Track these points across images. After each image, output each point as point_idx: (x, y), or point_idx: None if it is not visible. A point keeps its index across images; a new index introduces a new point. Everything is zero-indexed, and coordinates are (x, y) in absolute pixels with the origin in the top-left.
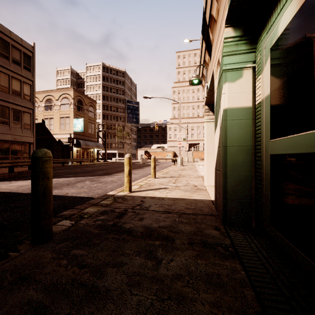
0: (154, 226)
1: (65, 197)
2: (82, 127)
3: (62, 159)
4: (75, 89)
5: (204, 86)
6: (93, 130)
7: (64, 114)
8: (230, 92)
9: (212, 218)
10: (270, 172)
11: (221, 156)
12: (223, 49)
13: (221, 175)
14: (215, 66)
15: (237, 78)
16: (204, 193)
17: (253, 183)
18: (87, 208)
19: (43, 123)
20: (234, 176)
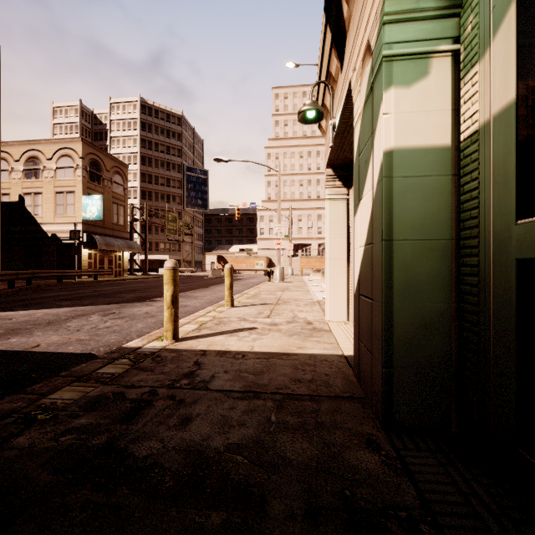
0: (216, 446)
1: (26, 356)
2: (99, 211)
3: (58, 270)
4: (86, 140)
5: (324, 130)
6: (122, 218)
7: (64, 187)
8: (399, 110)
9: (356, 409)
10: (519, 306)
11: (376, 264)
12: (384, 5)
13: (378, 309)
14: (357, 66)
15: (418, 76)
16: (328, 338)
17: (453, 329)
18: (59, 390)
19: (21, 203)
20: (409, 312)
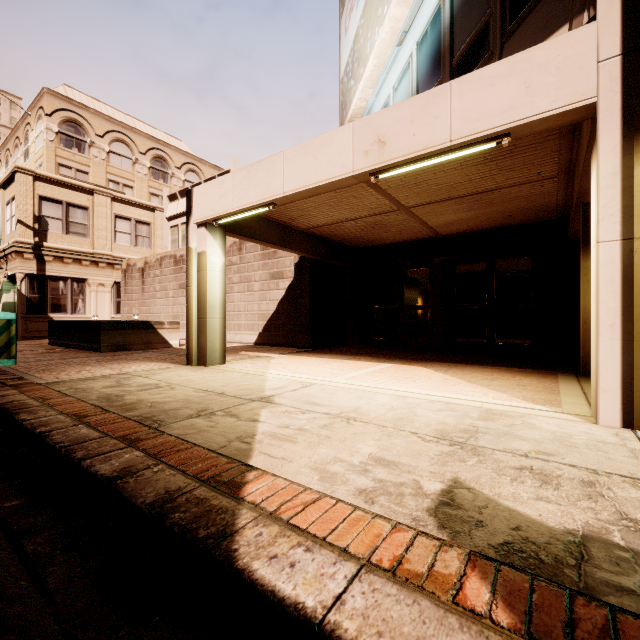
0: None
1: None
2: None
3: None
4: None
5: None
6: None
7: None
8: (6, 297)
9: None
10: None
11: None
12: (3, 283)
13: None
14: None
15: (9, 293)
16: None
17: None
18: None
19: None
20: None
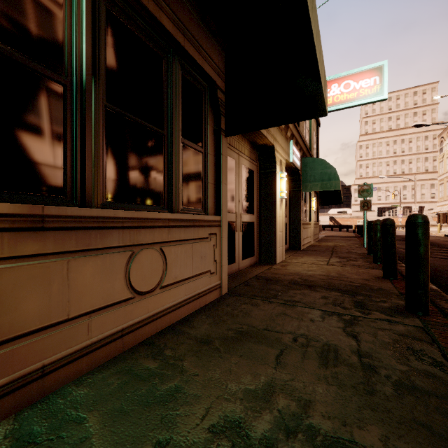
0: None
1: None
2: None
3: None
4: None
5: None
6: None
7: None
8: None
9: None
10: None
11: None
12: None
13: None
14: None
15: None
16: None
17: None
18: None
19: None
20: None
